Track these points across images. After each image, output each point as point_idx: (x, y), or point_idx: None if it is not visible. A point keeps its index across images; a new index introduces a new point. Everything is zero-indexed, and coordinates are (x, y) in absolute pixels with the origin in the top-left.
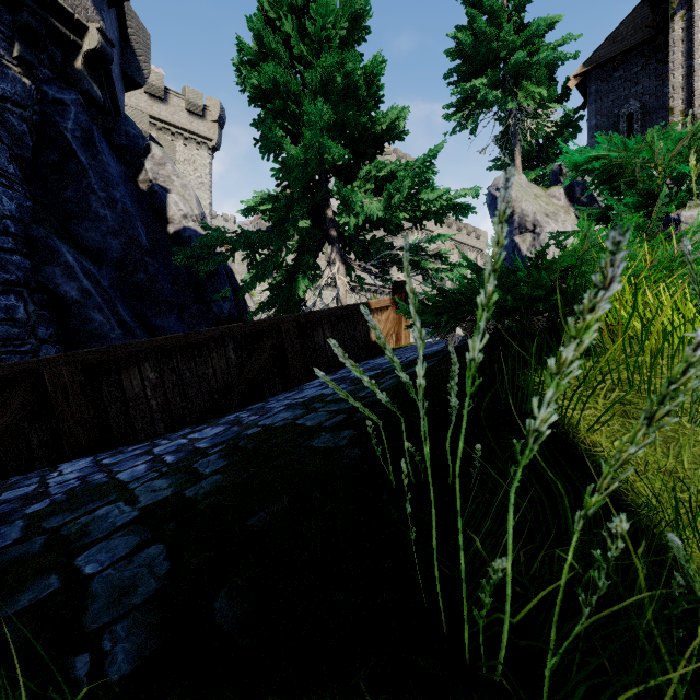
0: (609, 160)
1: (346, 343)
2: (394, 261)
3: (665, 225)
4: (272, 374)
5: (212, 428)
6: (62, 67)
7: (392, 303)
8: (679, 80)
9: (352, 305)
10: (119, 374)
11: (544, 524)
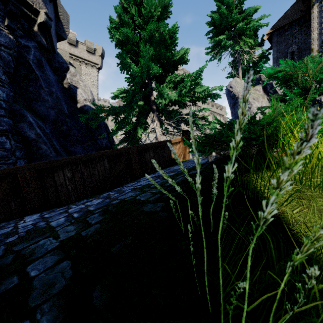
0: (286, 72)
1: (160, 159)
2: (182, 120)
3: (313, 103)
4: (125, 173)
5: (96, 200)
6: (28, 30)
7: (181, 140)
8: (316, 35)
9: (163, 141)
10: (53, 174)
11: (259, 253)
